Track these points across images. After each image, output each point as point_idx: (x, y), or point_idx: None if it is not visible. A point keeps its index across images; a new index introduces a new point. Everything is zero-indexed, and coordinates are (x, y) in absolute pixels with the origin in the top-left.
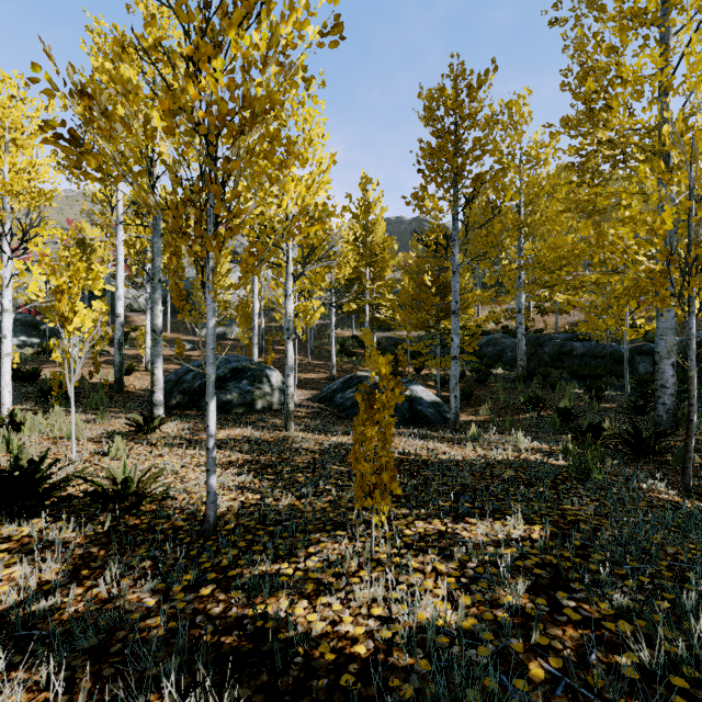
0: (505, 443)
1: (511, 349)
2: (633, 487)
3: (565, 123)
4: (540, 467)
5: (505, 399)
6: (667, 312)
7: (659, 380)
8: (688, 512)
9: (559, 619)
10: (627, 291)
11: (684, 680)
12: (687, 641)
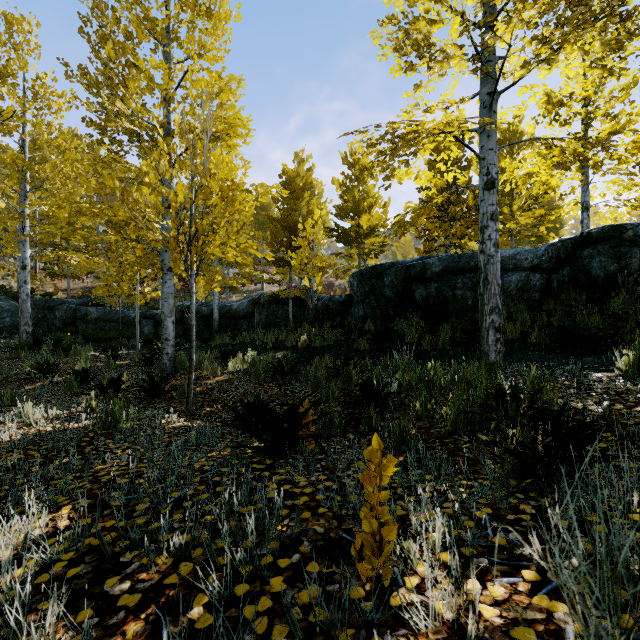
0: (5, 422)
1: (11, 313)
2: (155, 425)
3: (84, 73)
4: (60, 436)
5: (2, 372)
6: (170, 280)
7: (165, 334)
8: (195, 431)
9: (115, 620)
10: (140, 260)
11: (245, 583)
12: (234, 540)
